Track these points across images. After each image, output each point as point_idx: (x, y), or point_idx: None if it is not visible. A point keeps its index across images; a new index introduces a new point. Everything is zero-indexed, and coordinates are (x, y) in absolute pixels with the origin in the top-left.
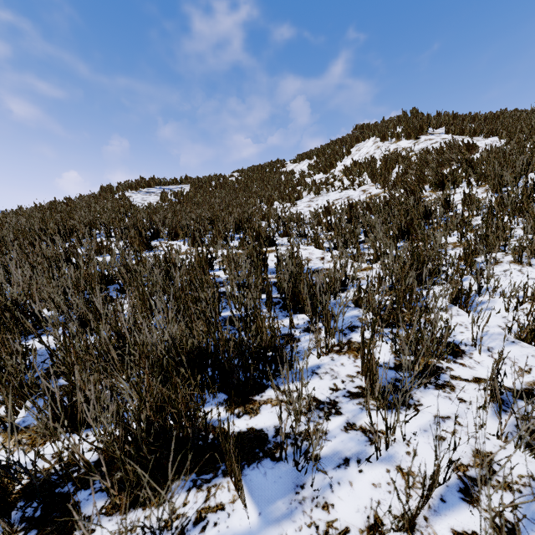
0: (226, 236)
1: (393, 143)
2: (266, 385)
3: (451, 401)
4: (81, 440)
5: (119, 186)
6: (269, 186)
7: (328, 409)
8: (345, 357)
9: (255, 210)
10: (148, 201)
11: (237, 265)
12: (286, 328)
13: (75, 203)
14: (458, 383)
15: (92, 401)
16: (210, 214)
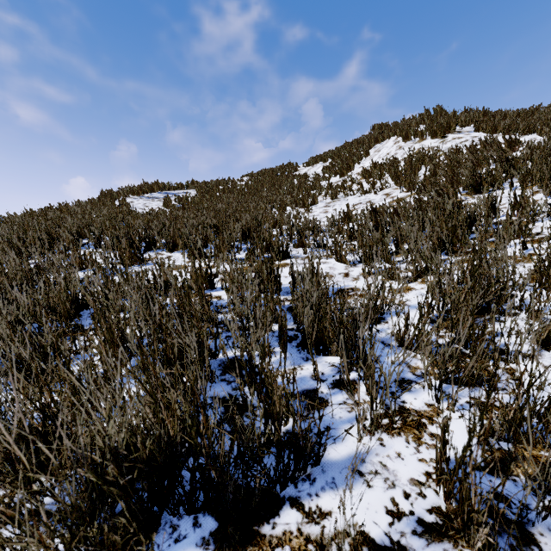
0: (232, 246)
1: (416, 142)
2: (280, 499)
3: None
4: None
5: (120, 191)
6: (281, 190)
7: None
8: (401, 440)
9: (265, 216)
10: (150, 206)
11: (242, 286)
12: (307, 381)
13: (70, 209)
14: None
15: None
16: (214, 221)
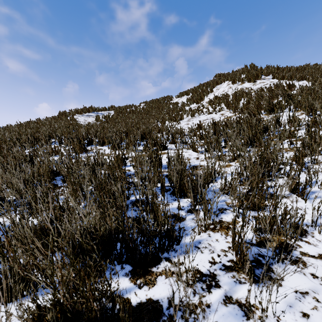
0: (135, 143)
1: (239, 85)
2: (161, 258)
3: (306, 277)
4: (8, 318)
5: (70, 112)
6: (162, 112)
7: (209, 281)
8: (218, 234)
9: (154, 126)
10: (88, 121)
11: (141, 163)
12: (175, 210)
13: (42, 122)
14: (308, 259)
15: (1, 304)
16: (125, 129)
